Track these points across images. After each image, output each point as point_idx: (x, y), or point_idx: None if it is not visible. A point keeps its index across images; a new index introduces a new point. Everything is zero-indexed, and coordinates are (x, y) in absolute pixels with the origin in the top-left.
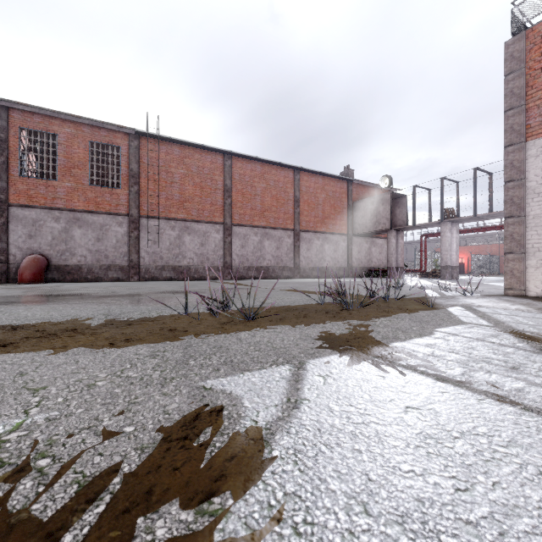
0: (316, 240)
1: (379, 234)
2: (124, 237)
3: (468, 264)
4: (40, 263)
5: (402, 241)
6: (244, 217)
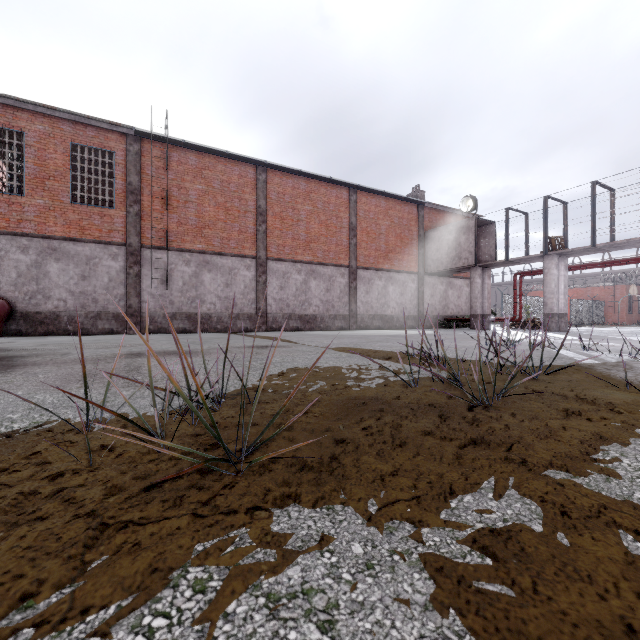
0: (377, 279)
1: (459, 272)
2: (120, 274)
3: None
4: None
5: (489, 282)
6: (283, 249)
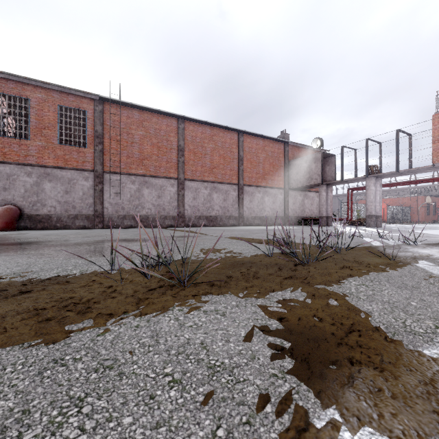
0: (257, 193)
1: (311, 188)
2: (90, 190)
3: (383, 214)
4: (12, 213)
5: (331, 194)
6: (195, 173)
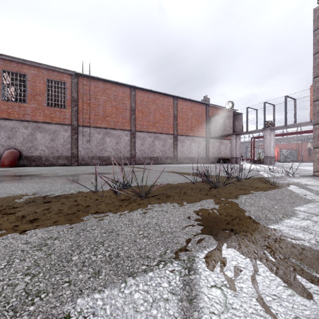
0: (187, 140)
1: (225, 137)
2: (68, 138)
3: (278, 155)
4: (14, 155)
5: (239, 141)
6: (143, 126)
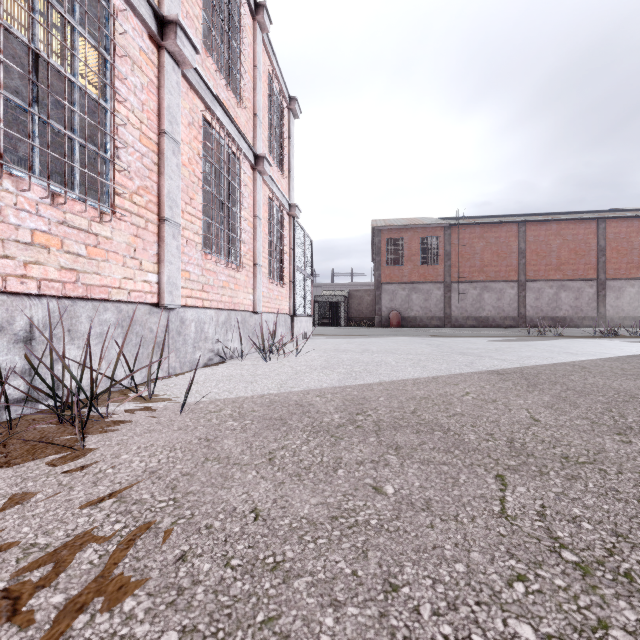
0: (629, 287)
1: None
2: (441, 297)
3: None
4: (399, 316)
5: None
6: (538, 273)
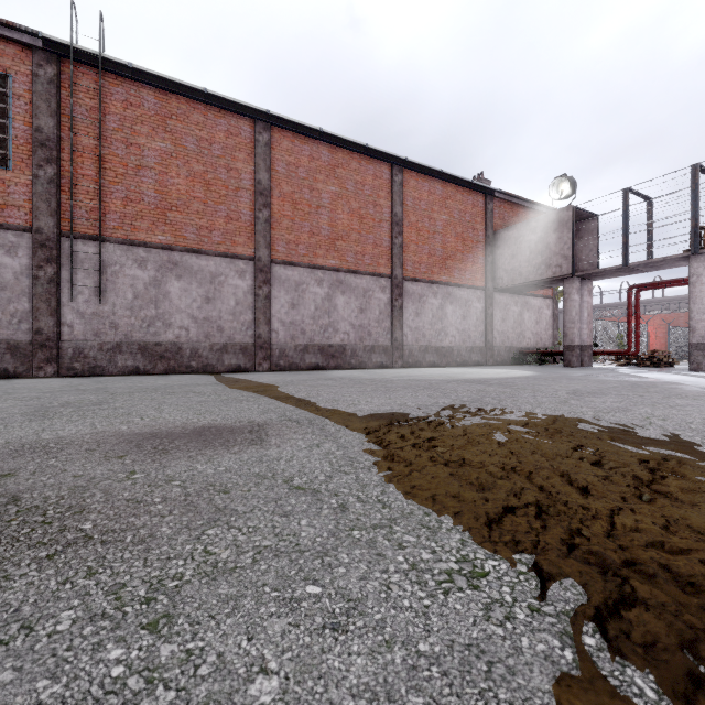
0: (431, 296)
1: (542, 287)
2: (22, 279)
3: (648, 343)
4: None
5: (590, 299)
6: (296, 247)
